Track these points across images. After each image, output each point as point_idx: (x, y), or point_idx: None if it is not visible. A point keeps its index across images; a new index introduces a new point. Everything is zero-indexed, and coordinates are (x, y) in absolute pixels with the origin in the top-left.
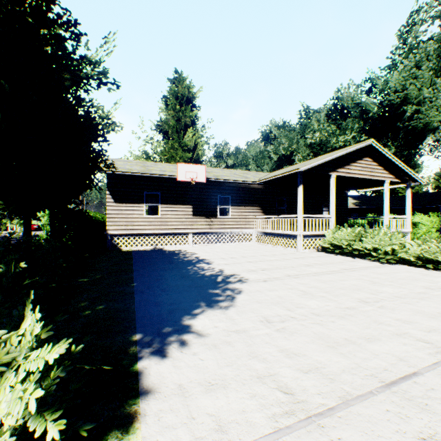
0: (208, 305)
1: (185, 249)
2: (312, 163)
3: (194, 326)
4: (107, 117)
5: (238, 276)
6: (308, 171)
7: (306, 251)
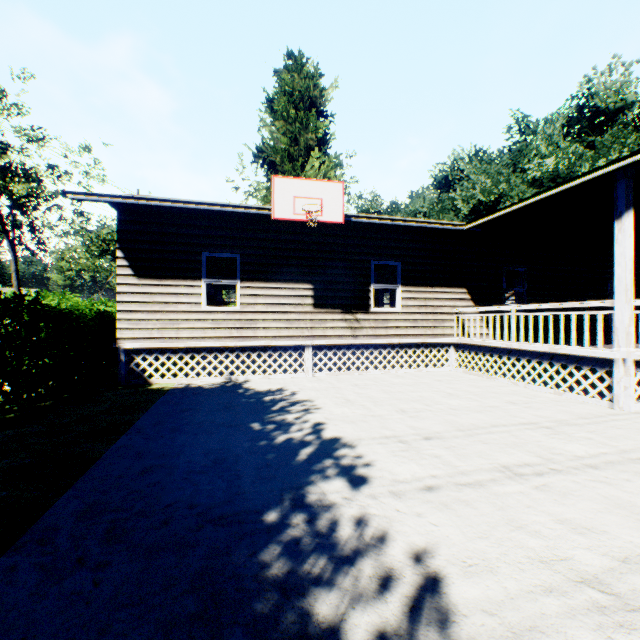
0: None
1: (292, 388)
2: None
3: None
4: None
5: None
6: None
7: None
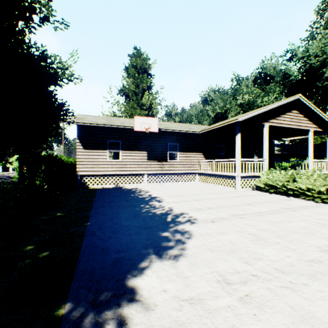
0: (157, 253)
1: (140, 187)
2: (249, 114)
3: (139, 288)
4: (63, 66)
5: (186, 215)
6: (245, 122)
7: (243, 189)
